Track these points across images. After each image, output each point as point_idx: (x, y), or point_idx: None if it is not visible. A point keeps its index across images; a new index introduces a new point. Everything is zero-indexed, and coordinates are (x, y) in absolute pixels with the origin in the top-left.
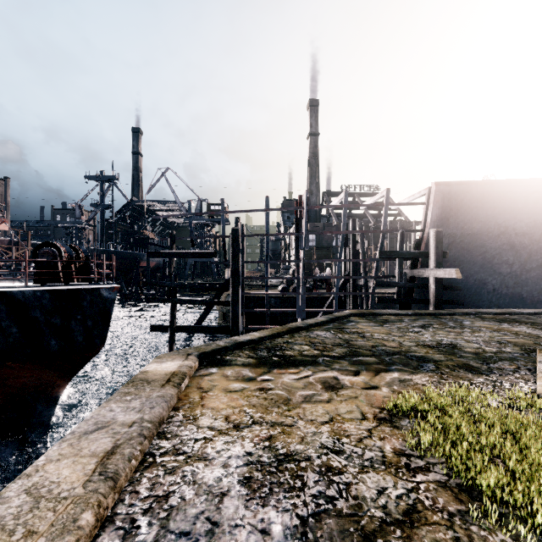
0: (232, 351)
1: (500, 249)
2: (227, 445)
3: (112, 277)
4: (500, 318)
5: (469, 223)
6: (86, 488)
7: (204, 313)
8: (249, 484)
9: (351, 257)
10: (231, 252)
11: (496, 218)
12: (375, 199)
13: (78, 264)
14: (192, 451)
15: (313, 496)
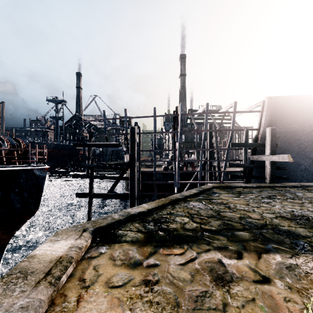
0: (124, 223)
1: (311, 142)
2: None
3: (43, 161)
4: None
5: (290, 124)
6: None
7: (115, 183)
8: None
9: (208, 148)
10: (130, 143)
11: (309, 120)
12: (226, 109)
13: (20, 152)
14: None
15: None
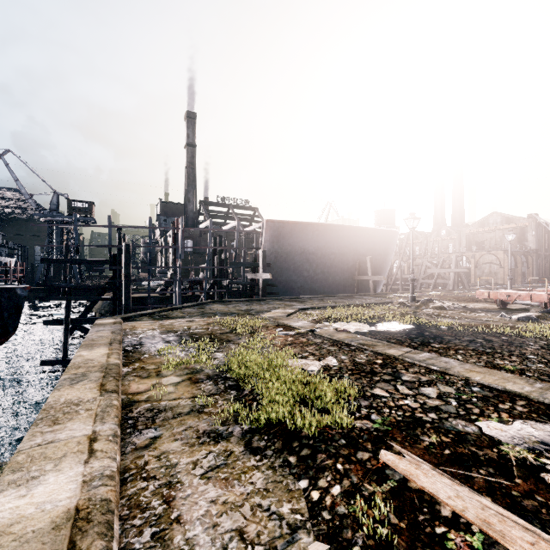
0: (138, 317)
1: (302, 262)
2: (151, 331)
3: (23, 279)
4: (290, 300)
5: (285, 246)
6: (114, 334)
7: (84, 314)
8: (162, 334)
9: (218, 264)
10: (124, 261)
11: (299, 243)
12: (231, 225)
13: None
14: (140, 333)
15: (180, 333)
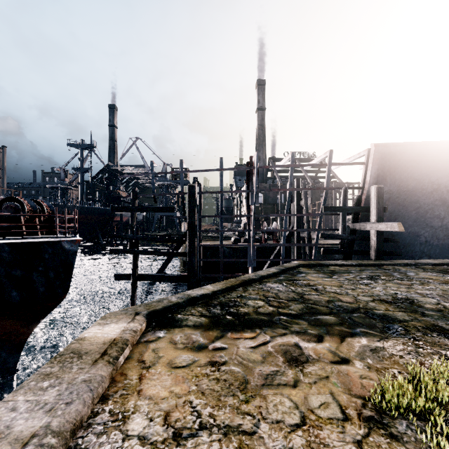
0: (184, 307)
1: (433, 204)
2: None
3: (74, 230)
4: (441, 269)
5: (405, 181)
6: None
7: (166, 262)
8: None
9: (296, 212)
10: (188, 207)
11: (430, 176)
12: (319, 160)
13: (43, 218)
14: None
15: None
